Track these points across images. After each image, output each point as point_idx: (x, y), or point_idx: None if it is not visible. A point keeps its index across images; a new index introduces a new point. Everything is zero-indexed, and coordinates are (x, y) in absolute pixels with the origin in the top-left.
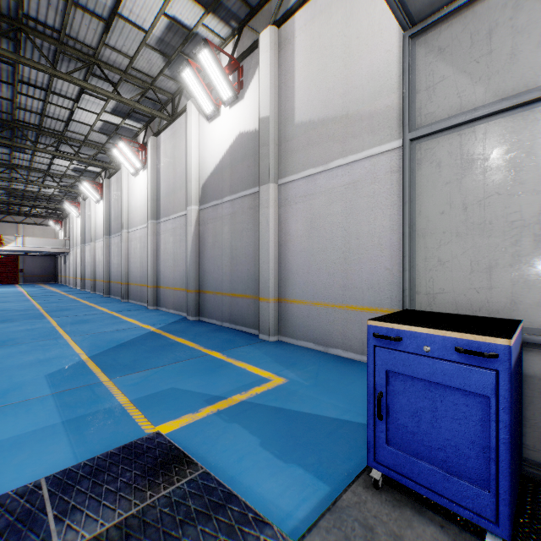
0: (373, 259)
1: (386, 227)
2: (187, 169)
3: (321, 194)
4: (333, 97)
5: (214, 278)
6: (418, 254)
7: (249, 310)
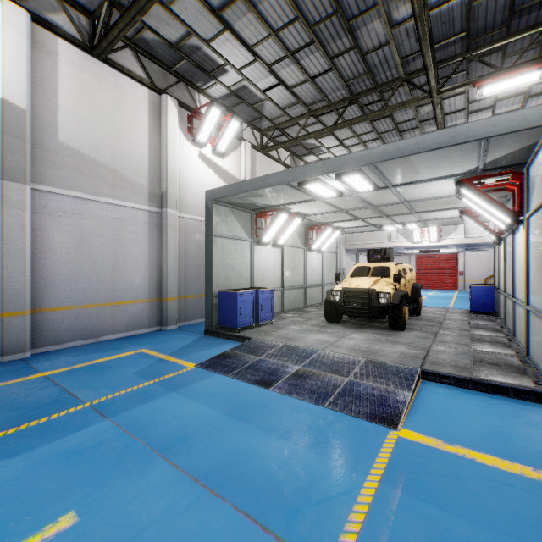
0: (134, 271)
1: (142, 253)
2: None
3: (92, 218)
4: (104, 150)
5: None
6: (214, 272)
7: None
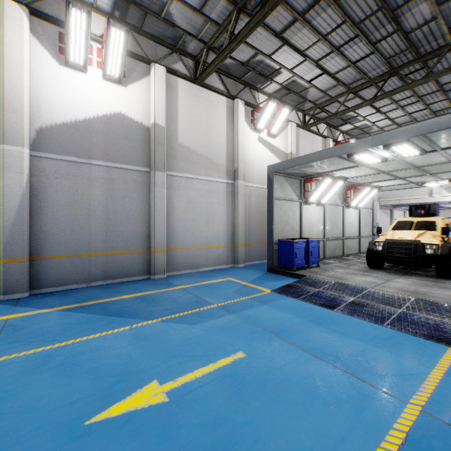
0: (218, 225)
1: (223, 212)
2: (6, 91)
3: (195, 190)
4: (201, 144)
5: (72, 240)
6: (274, 226)
7: (134, 262)
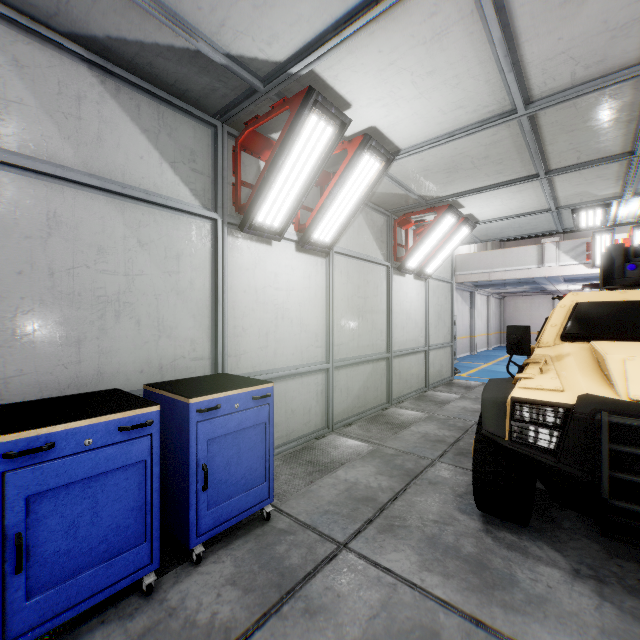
0: None
1: None
2: None
3: None
4: None
5: None
6: None
7: None
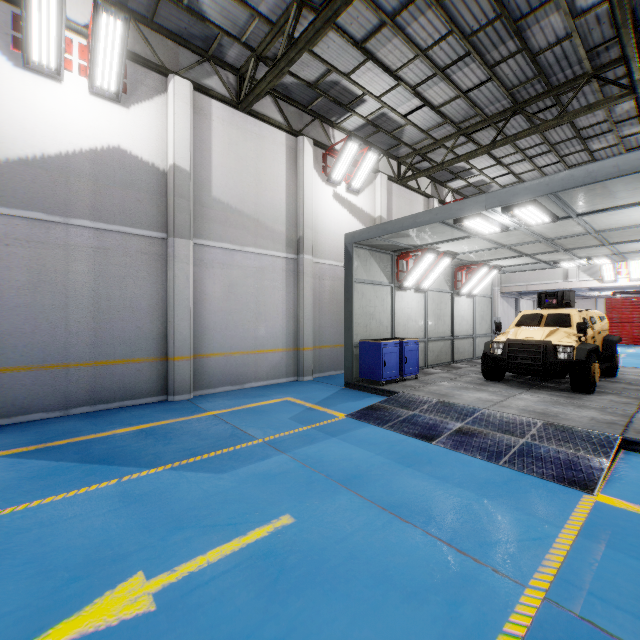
0: (274, 320)
1: (280, 301)
2: None
3: (238, 268)
4: (248, 200)
5: (37, 343)
6: (354, 321)
7: (142, 377)
